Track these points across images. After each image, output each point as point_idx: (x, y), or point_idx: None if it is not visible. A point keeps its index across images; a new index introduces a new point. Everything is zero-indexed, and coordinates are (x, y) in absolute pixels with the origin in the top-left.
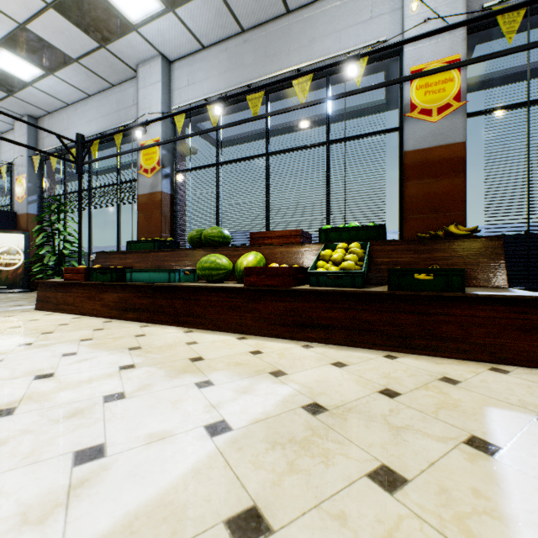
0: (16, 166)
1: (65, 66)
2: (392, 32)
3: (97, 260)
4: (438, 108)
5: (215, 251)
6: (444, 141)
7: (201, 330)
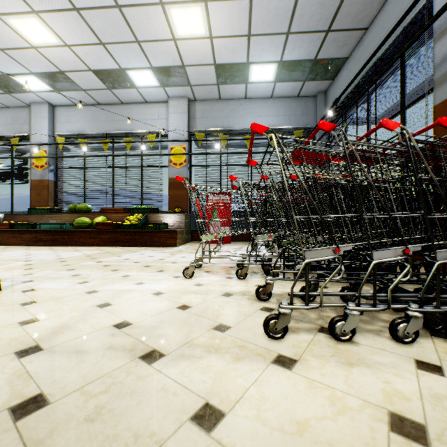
0: None
1: None
2: (167, 127)
3: (6, 218)
4: (179, 163)
5: (84, 215)
6: (181, 176)
7: (77, 246)
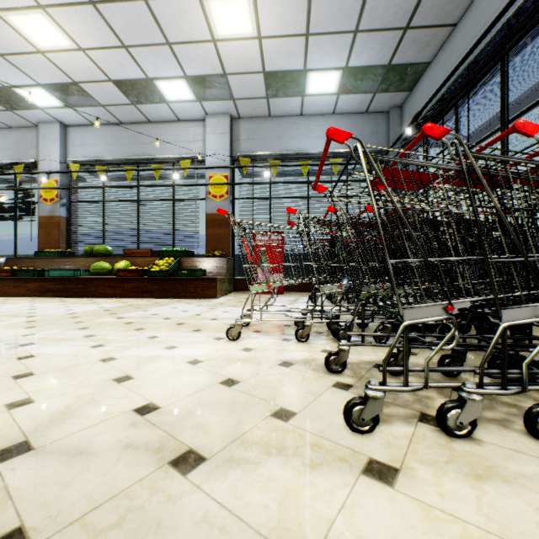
0: None
1: None
2: (204, 151)
3: (8, 263)
4: (220, 195)
5: (102, 259)
6: None
7: (94, 298)
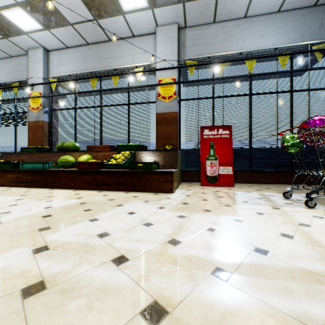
0: None
1: None
2: (154, 60)
3: (2, 157)
4: (168, 96)
5: (70, 154)
6: (170, 110)
7: (58, 189)
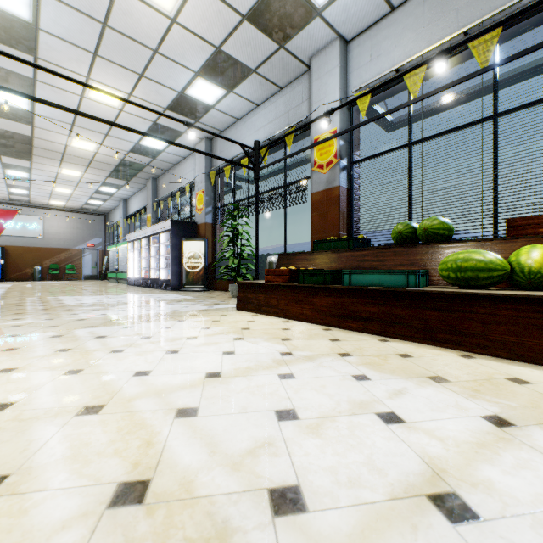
0: (196, 183)
1: (244, 80)
2: None
3: (280, 261)
4: None
5: (443, 247)
6: None
7: (483, 356)
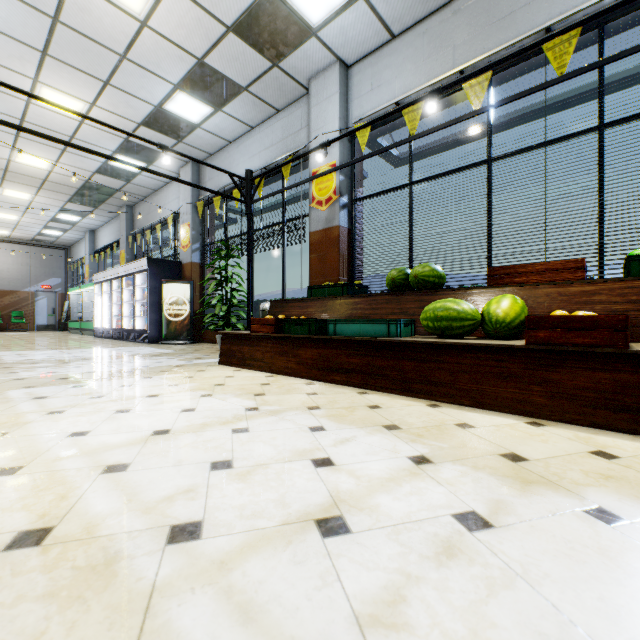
0: (181, 214)
1: (234, 98)
2: None
3: (272, 309)
4: None
5: (432, 296)
6: None
7: (449, 405)
